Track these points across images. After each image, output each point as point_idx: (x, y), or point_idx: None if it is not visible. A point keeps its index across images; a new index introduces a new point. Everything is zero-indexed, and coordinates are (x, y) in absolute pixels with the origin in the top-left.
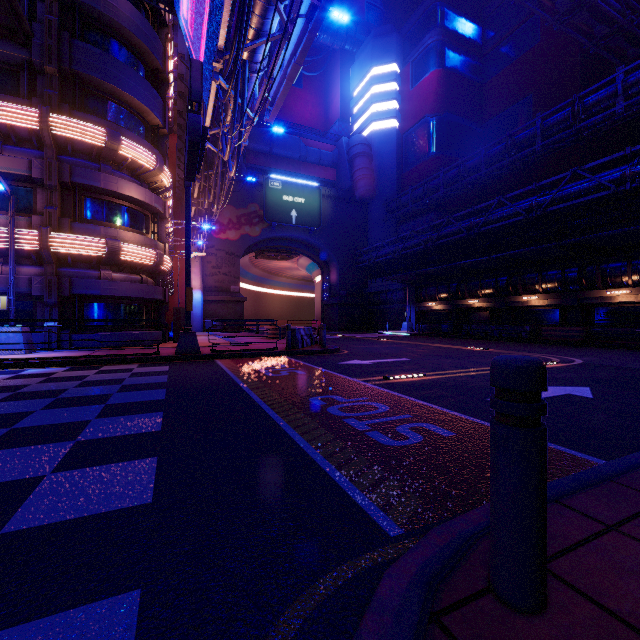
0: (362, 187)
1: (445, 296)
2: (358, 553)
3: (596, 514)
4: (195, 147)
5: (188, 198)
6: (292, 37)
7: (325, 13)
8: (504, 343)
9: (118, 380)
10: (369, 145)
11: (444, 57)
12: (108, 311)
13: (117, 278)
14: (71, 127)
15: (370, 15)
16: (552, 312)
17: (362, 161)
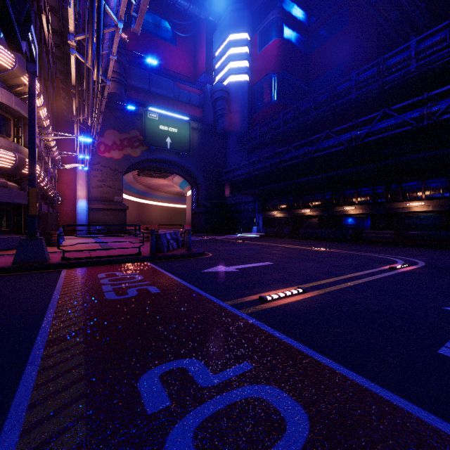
0: (222, 123)
1: (285, 207)
2: None
3: None
4: None
5: (32, 87)
6: None
7: None
8: (335, 243)
9: None
10: (227, 92)
11: (282, 30)
12: None
13: None
14: None
15: None
16: (365, 219)
17: (222, 103)
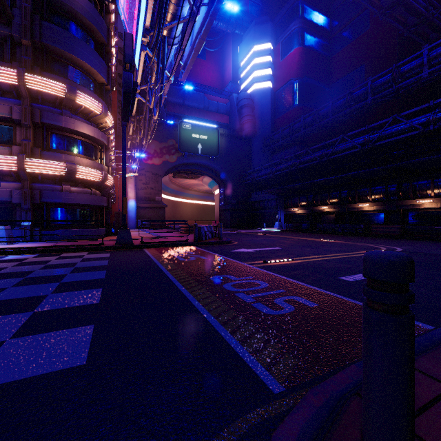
0: (247, 128)
1: (304, 204)
2: (249, 409)
3: (438, 375)
4: (128, 96)
5: (124, 134)
6: (198, 20)
7: (221, 2)
8: (346, 236)
9: (72, 264)
10: (252, 99)
11: (304, 39)
12: (68, 214)
13: (74, 191)
14: (41, 83)
15: (252, 9)
16: (378, 215)
17: (247, 110)
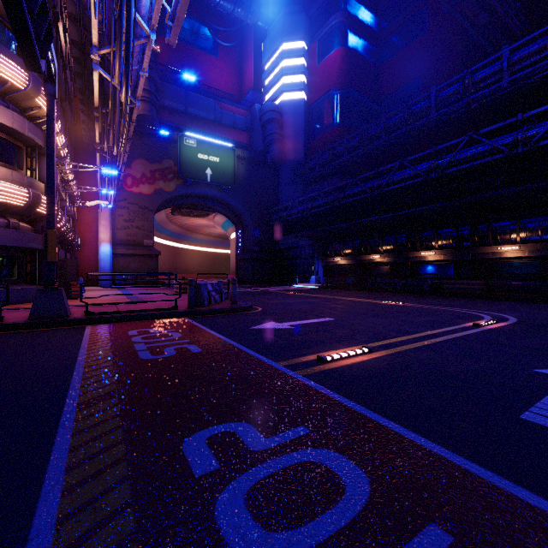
0: (274, 150)
1: (349, 252)
2: None
3: None
4: None
5: (51, 111)
6: None
7: None
8: (410, 296)
9: None
10: (280, 112)
11: (347, 38)
12: None
13: None
14: None
15: None
16: (446, 266)
17: (274, 126)
